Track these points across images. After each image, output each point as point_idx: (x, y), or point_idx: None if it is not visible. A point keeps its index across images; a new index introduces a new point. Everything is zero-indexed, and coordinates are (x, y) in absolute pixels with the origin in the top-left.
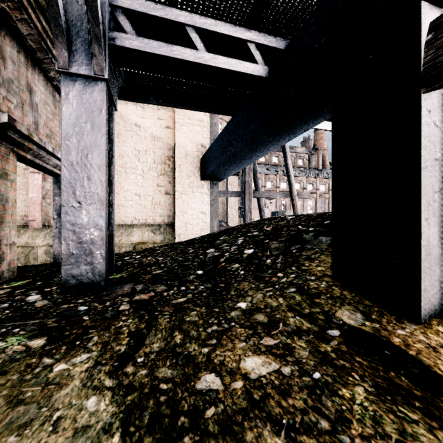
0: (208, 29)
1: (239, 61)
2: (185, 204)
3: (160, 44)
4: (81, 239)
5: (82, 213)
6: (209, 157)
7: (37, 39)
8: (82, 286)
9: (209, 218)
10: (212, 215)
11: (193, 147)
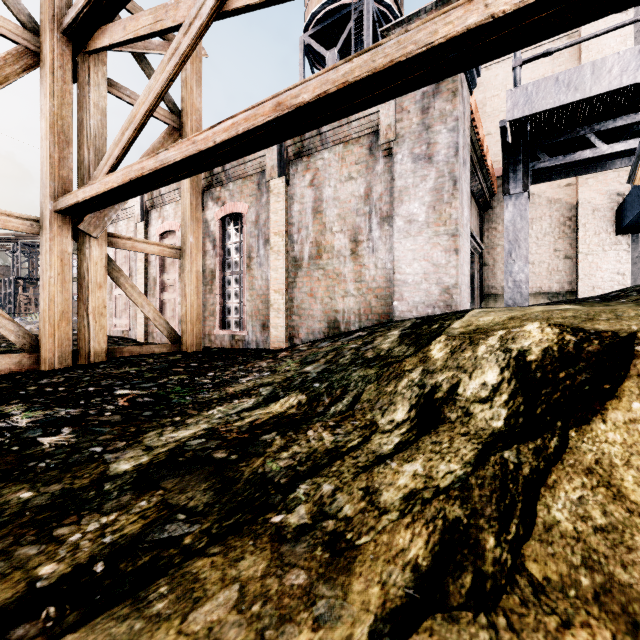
0: (605, 129)
1: (638, 139)
2: (591, 266)
3: (565, 156)
4: (514, 279)
5: (515, 266)
6: (625, 208)
7: (471, 170)
8: (514, 304)
9: (629, 279)
10: (636, 276)
11: (604, 199)
